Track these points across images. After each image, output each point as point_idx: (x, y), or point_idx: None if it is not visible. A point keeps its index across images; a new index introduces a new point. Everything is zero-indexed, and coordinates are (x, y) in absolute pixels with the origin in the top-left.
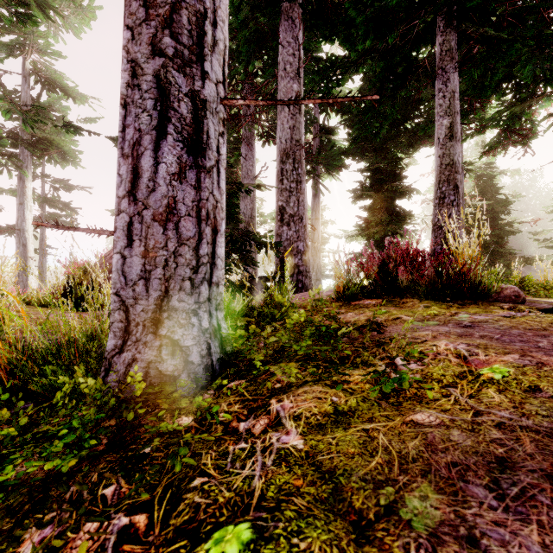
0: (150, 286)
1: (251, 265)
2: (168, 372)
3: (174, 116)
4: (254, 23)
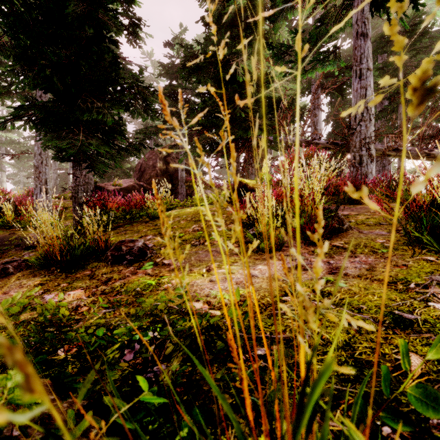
0: None
1: None
2: None
3: None
4: None
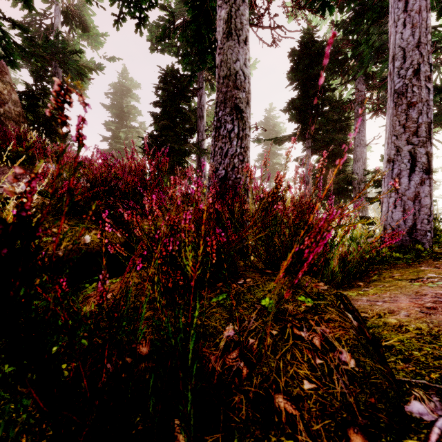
0: (407, 221)
1: (363, 212)
2: (418, 250)
3: (417, 164)
4: (378, 42)
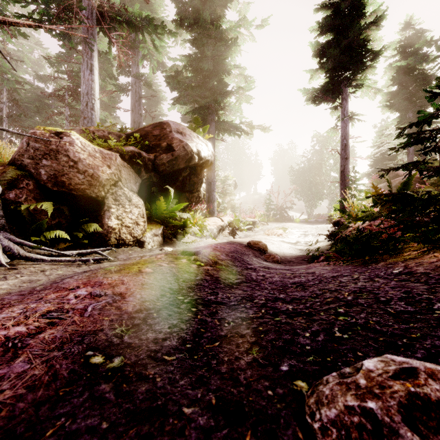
0: None
1: None
2: None
3: None
4: None
